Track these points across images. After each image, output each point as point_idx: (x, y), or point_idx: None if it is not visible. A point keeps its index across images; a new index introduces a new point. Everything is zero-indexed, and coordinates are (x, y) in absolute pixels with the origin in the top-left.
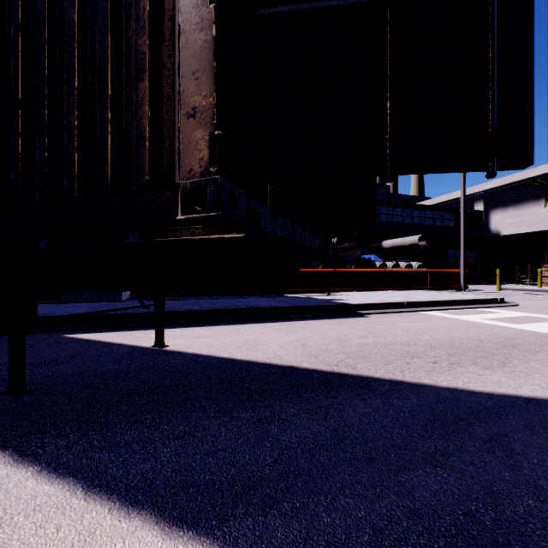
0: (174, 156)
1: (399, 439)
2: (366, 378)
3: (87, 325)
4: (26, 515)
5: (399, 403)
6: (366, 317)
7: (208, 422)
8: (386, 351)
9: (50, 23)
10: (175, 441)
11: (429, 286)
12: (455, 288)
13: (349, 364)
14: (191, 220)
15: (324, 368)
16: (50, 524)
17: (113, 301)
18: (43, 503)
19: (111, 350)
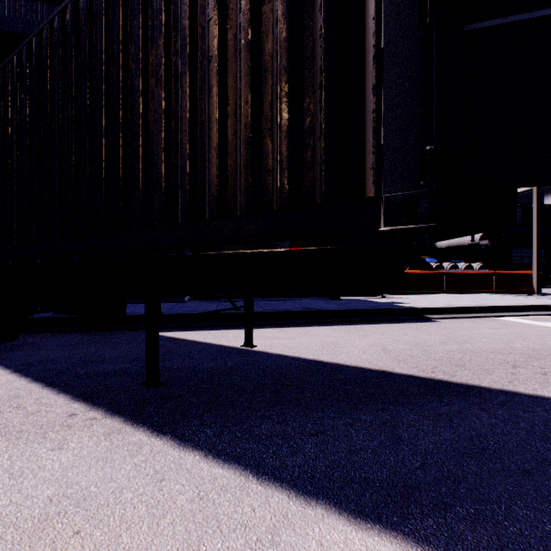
0: (363, 170)
1: (548, 454)
2: (473, 387)
3: (167, 324)
4: (218, 494)
5: (526, 416)
6: (436, 322)
7: (332, 422)
8: (480, 359)
9: (220, 55)
10: (311, 438)
11: (495, 289)
12: (525, 291)
13: (446, 371)
14: (389, 231)
15: (420, 374)
16: (242, 504)
17: (177, 302)
18: (225, 485)
19: (201, 348)
